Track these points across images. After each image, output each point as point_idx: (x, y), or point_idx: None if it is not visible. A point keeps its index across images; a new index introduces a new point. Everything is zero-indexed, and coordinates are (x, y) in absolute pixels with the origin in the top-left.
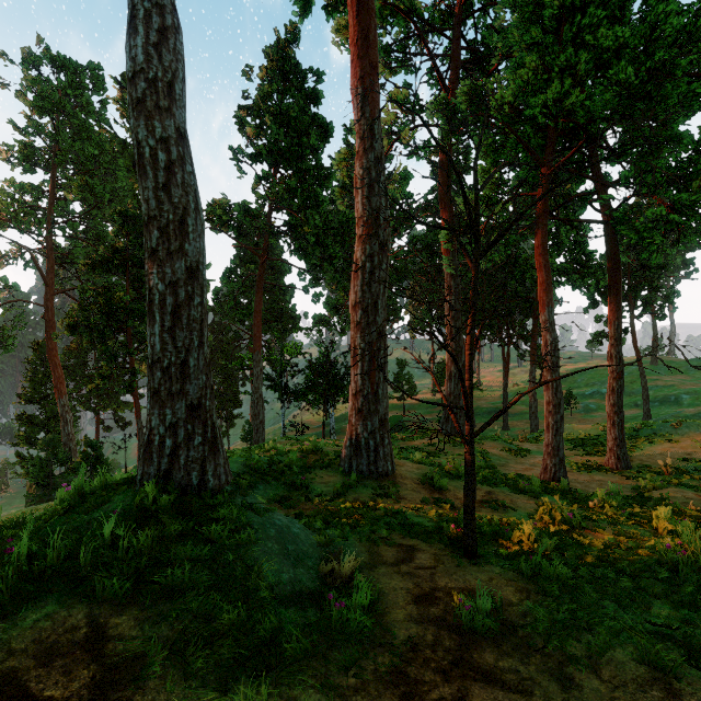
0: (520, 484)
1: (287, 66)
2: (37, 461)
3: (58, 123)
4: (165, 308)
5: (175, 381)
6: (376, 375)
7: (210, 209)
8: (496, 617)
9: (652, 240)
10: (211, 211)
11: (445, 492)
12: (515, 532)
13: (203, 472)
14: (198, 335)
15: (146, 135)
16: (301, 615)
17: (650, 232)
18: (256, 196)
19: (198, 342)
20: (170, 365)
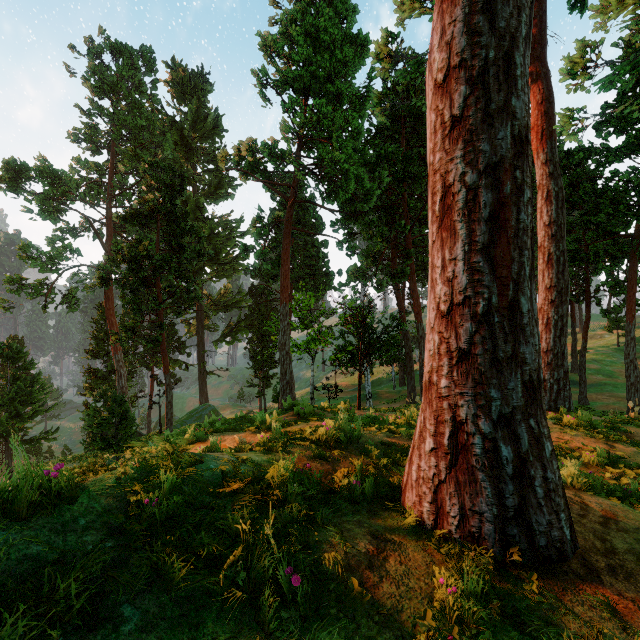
0: None
1: None
2: (92, 411)
3: (115, 102)
4: None
5: None
6: (511, 256)
7: (237, 152)
8: None
9: None
10: (238, 155)
11: None
12: None
13: None
14: None
15: None
16: None
17: None
18: (283, 129)
19: None
20: None
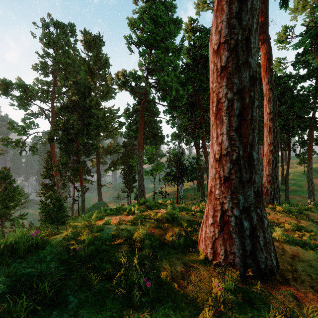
0: None
1: None
2: (44, 204)
3: (55, 51)
4: None
5: None
6: (249, 133)
7: (116, 76)
8: None
9: None
10: (117, 78)
11: None
12: None
13: None
14: None
15: None
16: None
17: None
18: (139, 65)
19: None
20: None
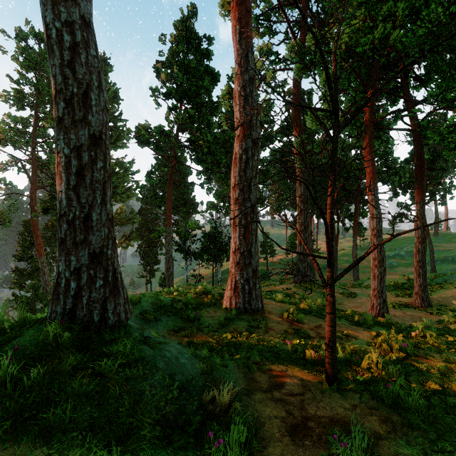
0: (356, 318)
1: (189, 34)
2: (24, 299)
3: (39, 76)
4: (70, 169)
5: (79, 232)
6: (250, 237)
7: (137, 131)
8: (371, 454)
9: (452, 139)
10: (138, 132)
11: (301, 324)
12: (364, 360)
13: (103, 311)
14: (101, 194)
15: (52, 18)
16: (181, 454)
17: (450, 134)
18: (168, 121)
19: (101, 200)
20: (74, 218)
